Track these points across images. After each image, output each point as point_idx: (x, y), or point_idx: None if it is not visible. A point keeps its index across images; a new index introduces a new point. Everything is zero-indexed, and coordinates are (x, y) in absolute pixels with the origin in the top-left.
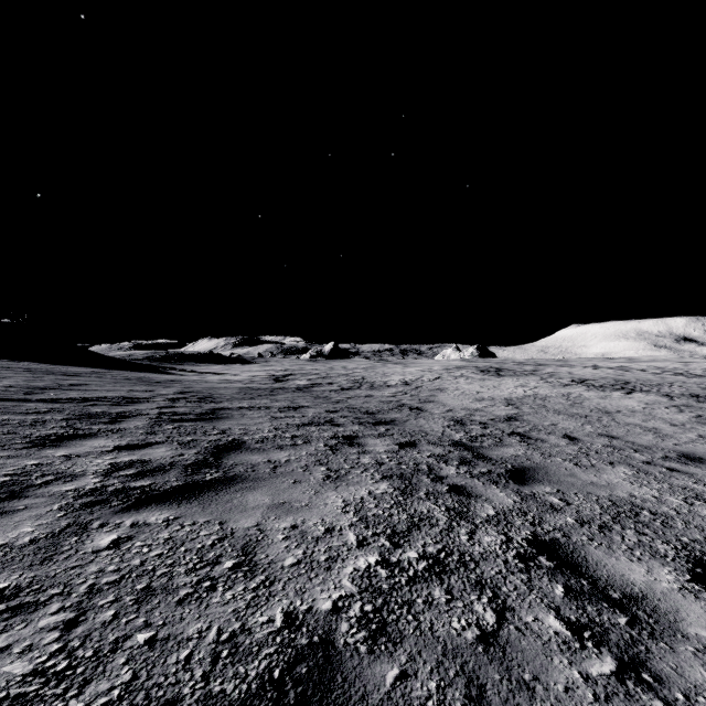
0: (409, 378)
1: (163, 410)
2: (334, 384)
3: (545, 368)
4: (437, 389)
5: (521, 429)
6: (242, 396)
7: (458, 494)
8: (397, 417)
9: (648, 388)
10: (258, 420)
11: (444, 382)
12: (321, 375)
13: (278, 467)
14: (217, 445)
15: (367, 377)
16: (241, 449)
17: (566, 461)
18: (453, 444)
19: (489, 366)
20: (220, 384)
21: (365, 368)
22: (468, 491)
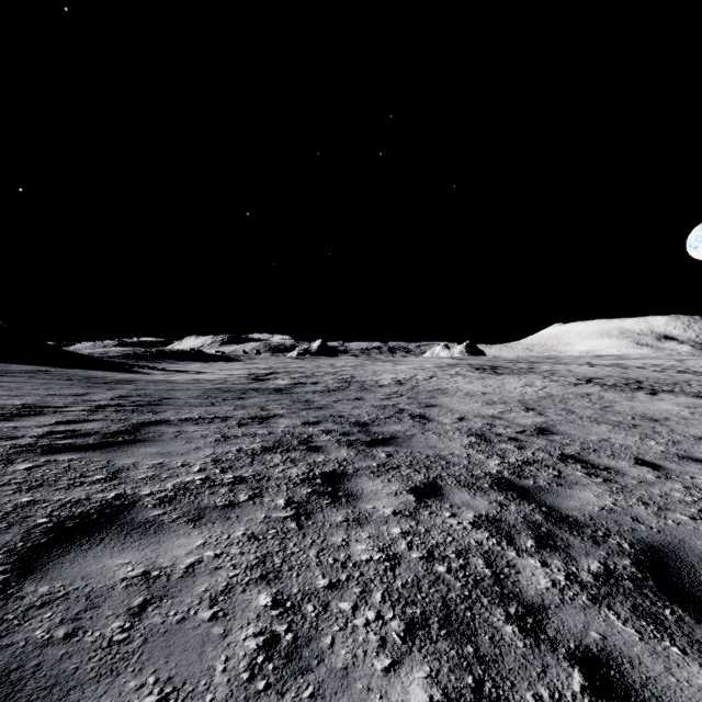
0: (402, 377)
1: (57, 428)
2: (320, 384)
3: (541, 366)
4: (436, 390)
5: (570, 449)
6: (200, 401)
7: None
8: (398, 430)
9: (668, 388)
10: (196, 444)
11: (441, 381)
12: (306, 374)
13: (153, 603)
14: (67, 517)
15: (357, 376)
16: (107, 529)
17: (699, 522)
18: (496, 483)
19: (482, 364)
20: (184, 385)
21: (354, 366)
22: (639, 691)
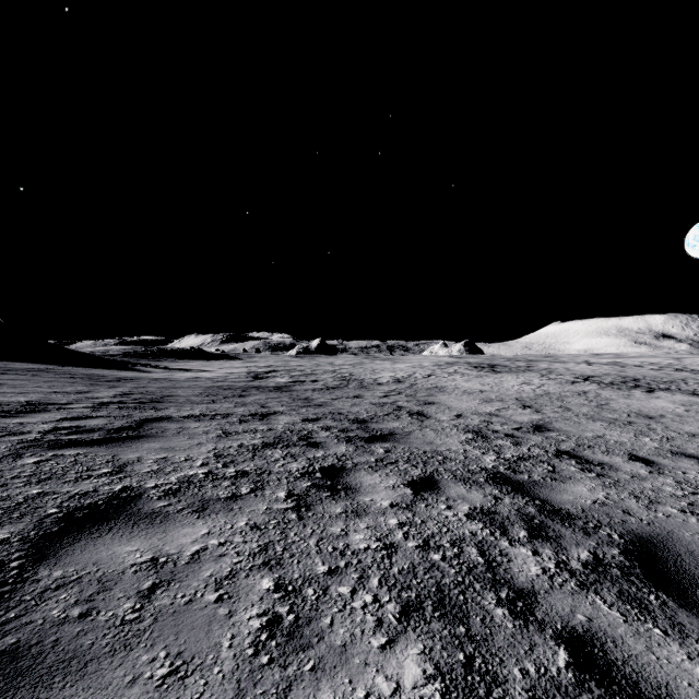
0: (401, 375)
1: (62, 425)
2: (319, 382)
3: (539, 364)
4: (434, 388)
5: (565, 445)
6: (201, 398)
7: (611, 695)
8: (396, 427)
9: (665, 386)
10: (198, 440)
11: (439, 379)
12: (306, 372)
13: (161, 586)
14: (76, 507)
15: (355, 374)
16: (115, 519)
17: (689, 515)
18: (491, 478)
19: (480, 362)
20: (184, 382)
21: (353, 365)
22: (620, 667)
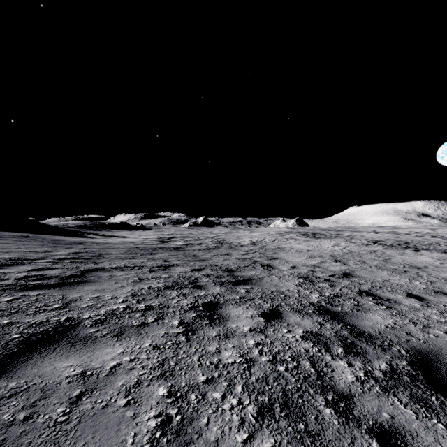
0: (256, 240)
1: (31, 274)
2: (203, 244)
3: (344, 233)
4: (277, 248)
5: (364, 287)
6: (125, 255)
7: None
8: (253, 274)
9: (426, 247)
10: (121, 284)
11: (280, 242)
12: (194, 238)
13: (86, 394)
14: (33, 333)
15: (226, 239)
16: (59, 342)
17: None
18: (317, 309)
19: (306, 232)
20: (115, 245)
21: (225, 233)
22: None
